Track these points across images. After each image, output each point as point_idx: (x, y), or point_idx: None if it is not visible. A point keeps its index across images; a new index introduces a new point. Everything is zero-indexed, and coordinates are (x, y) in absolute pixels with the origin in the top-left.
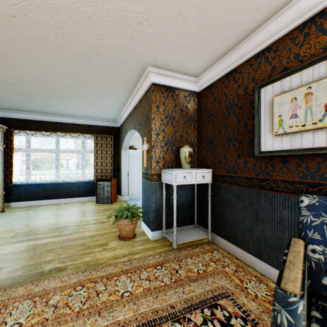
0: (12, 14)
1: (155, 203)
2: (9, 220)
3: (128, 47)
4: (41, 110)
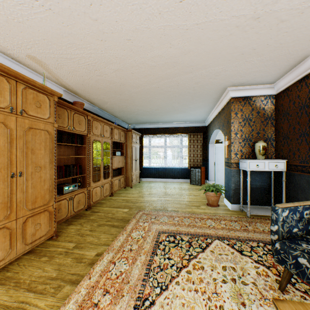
0: (157, 87)
1: (233, 184)
2: (144, 187)
3: (213, 82)
4: (157, 121)
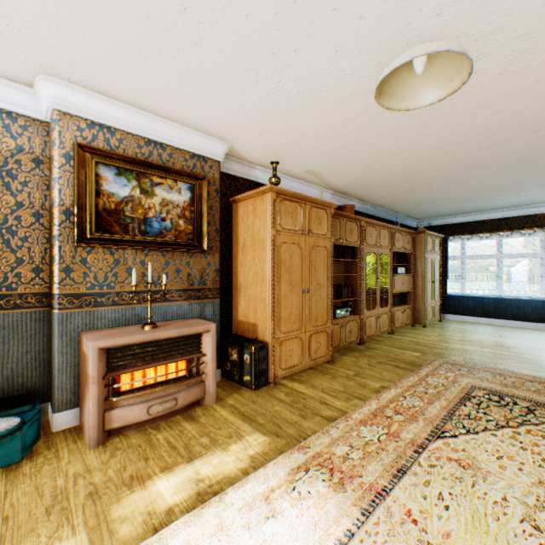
0: (472, 162)
1: None
2: (449, 328)
3: None
4: (477, 209)
